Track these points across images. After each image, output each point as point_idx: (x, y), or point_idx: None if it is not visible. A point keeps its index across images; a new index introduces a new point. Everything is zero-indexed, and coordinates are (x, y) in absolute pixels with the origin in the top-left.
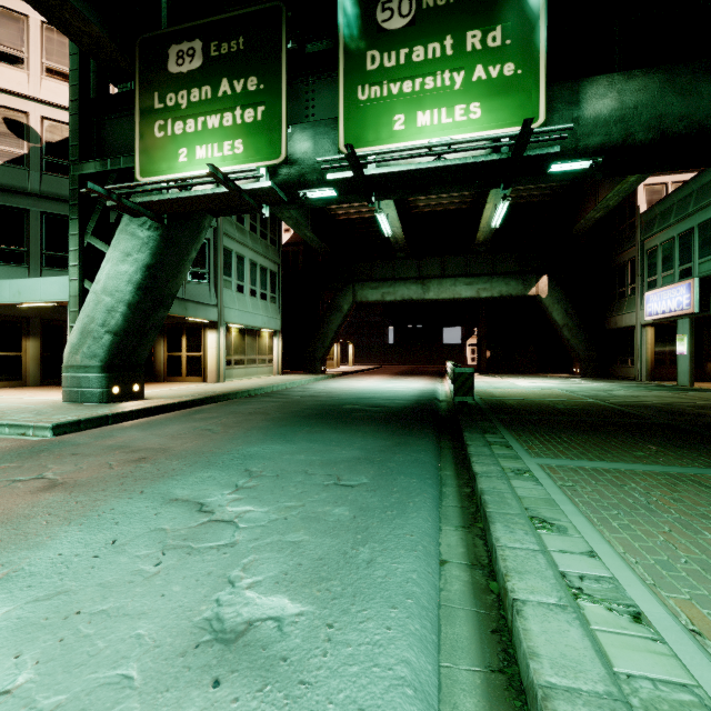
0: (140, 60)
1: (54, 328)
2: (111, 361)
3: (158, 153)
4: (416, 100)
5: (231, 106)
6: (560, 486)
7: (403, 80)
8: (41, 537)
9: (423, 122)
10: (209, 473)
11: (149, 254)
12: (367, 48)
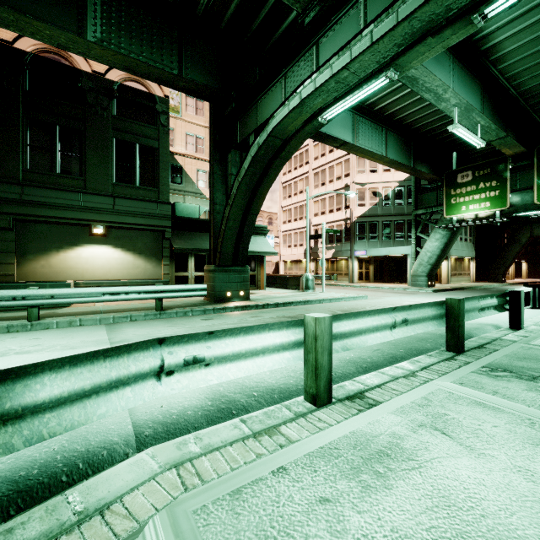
0: (445, 179)
1: (376, 261)
2: (428, 274)
3: (453, 208)
4: None
5: (484, 191)
6: None
7: None
8: None
9: None
10: None
11: (446, 239)
12: None
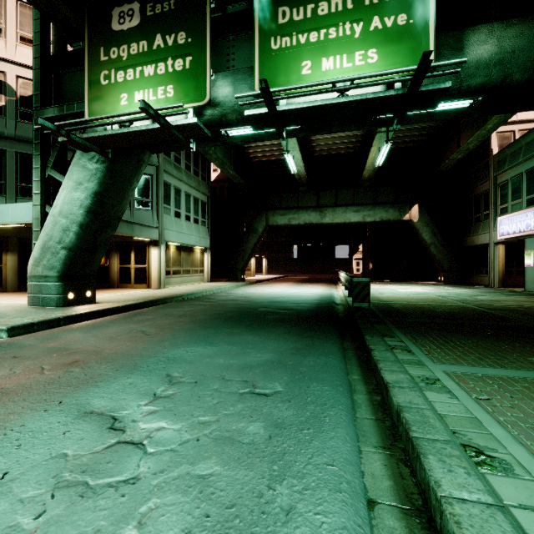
0: (89, 20)
1: (29, 245)
2: (67, 272)
3: (103, 98)
4: (320, 48)
5: (164, 57)
6: (476, 399)
7: (310, 31)
8: None
9: (327, 67)
10: (131, 379)
11: (97, 183)
12: (278, 4)
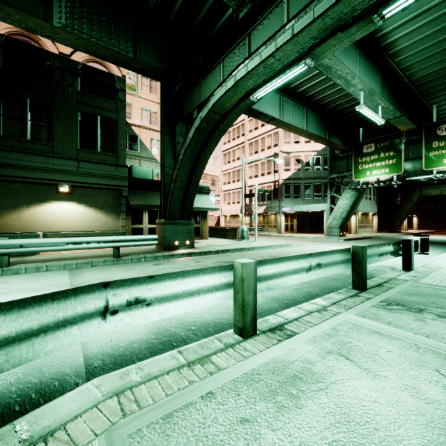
0: (354, 150)
1: (299, 215)
2: (340, 226)
3: (359, 173)
4: None
5: (384, 160)
6: None
7: None
8: None
9: None
10: None
11: (354, 198)
12: (433, 141)
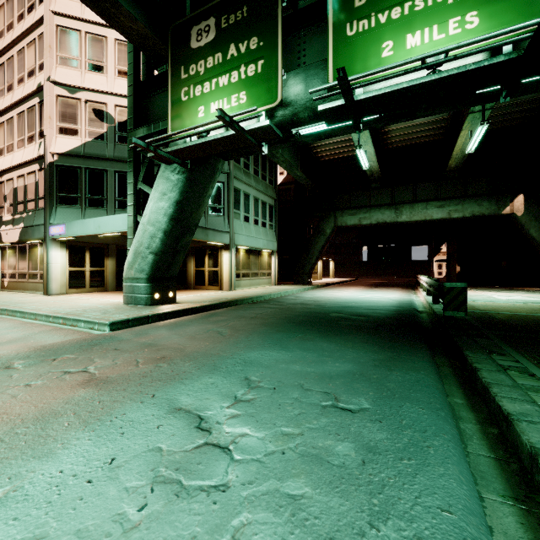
0: (171, 44)
1: (124, 251)
2: (153, 274)
3: (183, 113)
4: (404, 24)
5: (237, 65)
6: None
7: (391, 8)
8: (56, 442)
9: (413, 44)
10: (213, 379)
11: (178, 193)
12: None
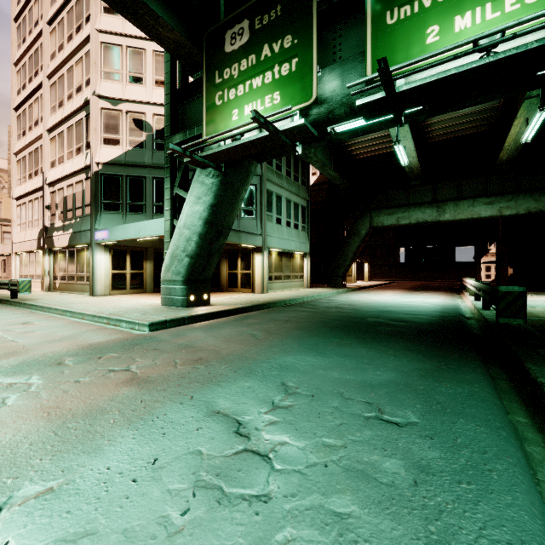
0: (206, 50)
1: (161, 254)
2: (189, 277)
3: (218, 118)
4: (452, 5)
5: (271, 65)
6: None
7: None
8: (103, 439)
9: (462, 26)
10: (249, 383)
11: (212, 196)
12: None
